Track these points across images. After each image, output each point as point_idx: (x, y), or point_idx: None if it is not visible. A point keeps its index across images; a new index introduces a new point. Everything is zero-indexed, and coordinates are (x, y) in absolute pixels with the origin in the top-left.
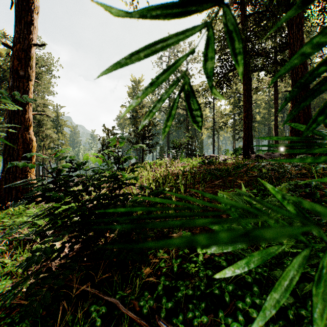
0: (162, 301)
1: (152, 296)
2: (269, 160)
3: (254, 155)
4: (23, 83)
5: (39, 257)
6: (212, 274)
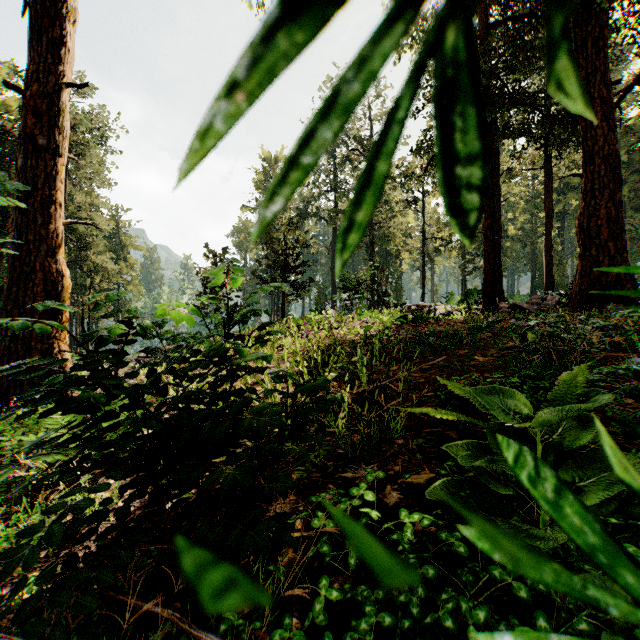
0: None
1: (301, 620)
2: None
3: (506, 304)
4: (45, 161)
5: (35, 551)
6: (435, 575)
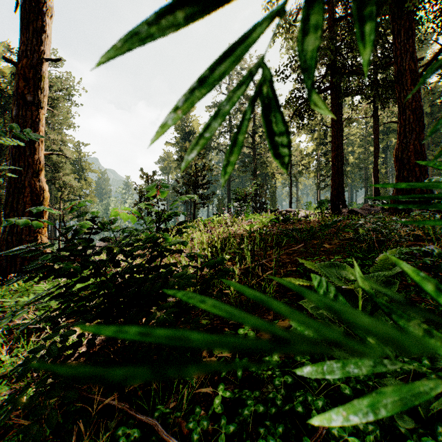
0: (221, 422)
1: (206, 412)
2: (404, 221)
3: (347, 210)
4: (32, 112)
5: (40, 361)
6: (292, 382)
